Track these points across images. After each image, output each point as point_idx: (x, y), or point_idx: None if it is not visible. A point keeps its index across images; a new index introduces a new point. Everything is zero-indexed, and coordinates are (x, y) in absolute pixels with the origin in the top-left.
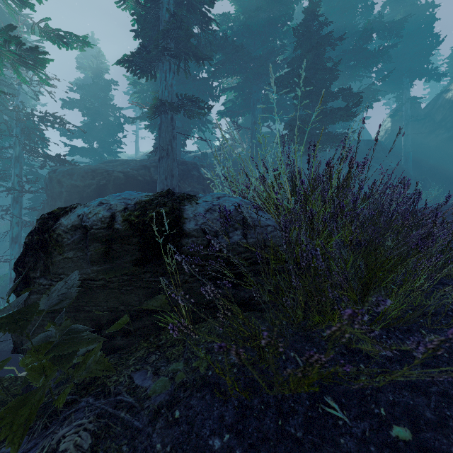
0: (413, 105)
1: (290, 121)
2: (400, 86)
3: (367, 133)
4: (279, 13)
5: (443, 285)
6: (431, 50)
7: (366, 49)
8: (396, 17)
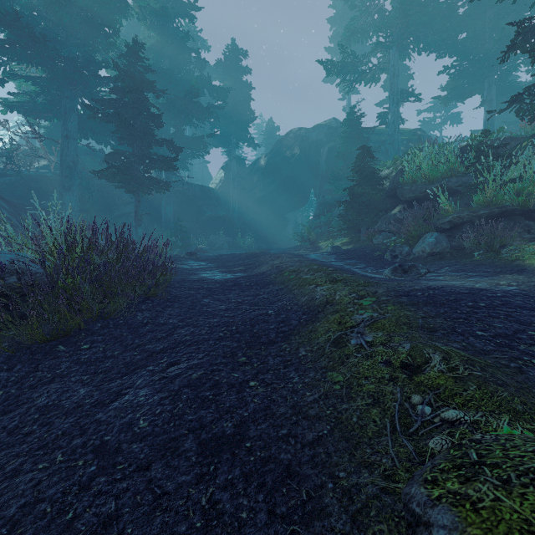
0: (238, 163)
1: (112, 154)
2: (230, 144)
3: (210, 175)
4: (102, 21)
5: (149, 300)
6: (249, 123)
7: (196, 103)
8: (225, 81)
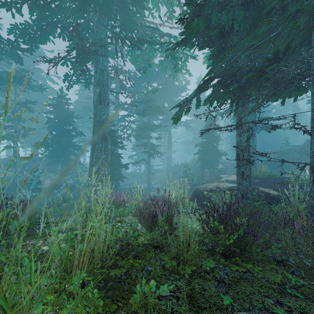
0: None
1: None
2: None
3: None
4: None
5: None
6: None
7: None
8: None
